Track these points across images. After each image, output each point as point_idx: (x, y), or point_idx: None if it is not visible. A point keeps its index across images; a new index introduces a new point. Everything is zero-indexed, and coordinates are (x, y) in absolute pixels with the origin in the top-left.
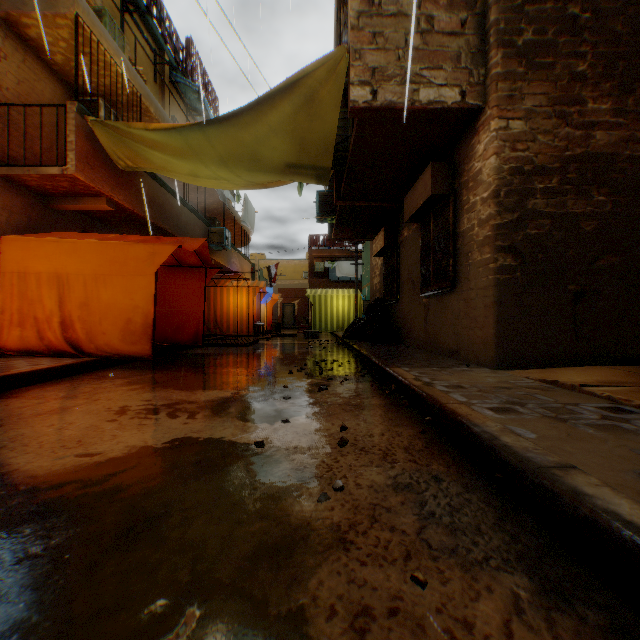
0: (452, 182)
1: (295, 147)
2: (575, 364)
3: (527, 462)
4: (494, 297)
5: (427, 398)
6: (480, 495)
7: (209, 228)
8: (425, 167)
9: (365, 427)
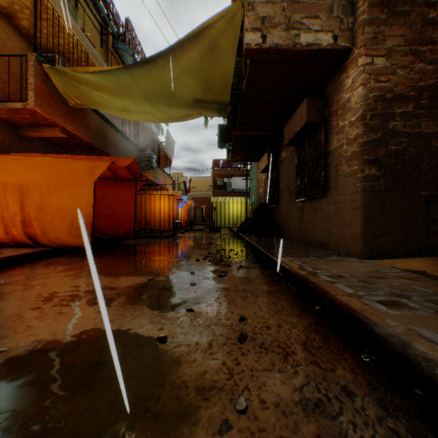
0: (323, 112)
1: (201, 86)
2: (427, 255)
3: None
4: (361, 200)
5: (315, 288)
6: (405, 421)
7: (141, 153)
8: (301, 102)
9: (261, 317)
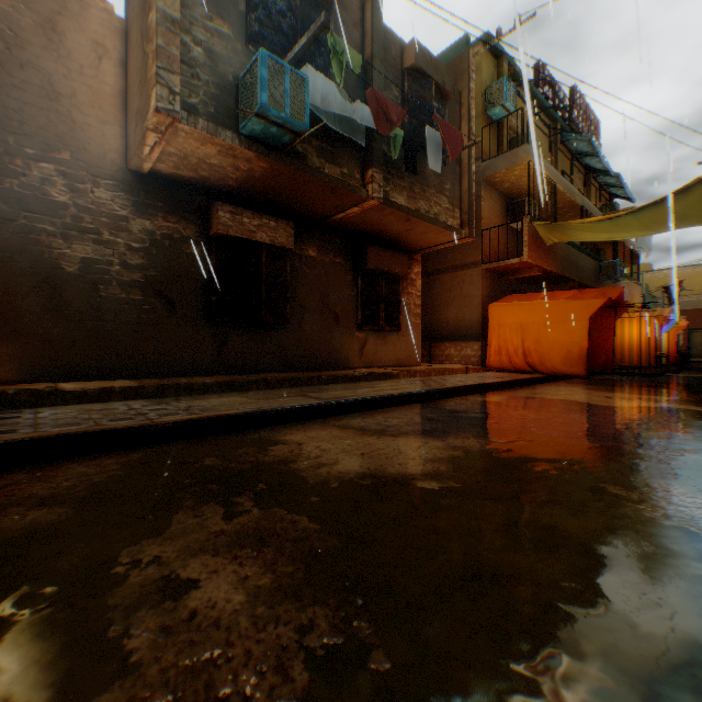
0: None
1: None
2: None
3: None
4: None
5: None
6: None
7: (599, 263)
8: None
9: None
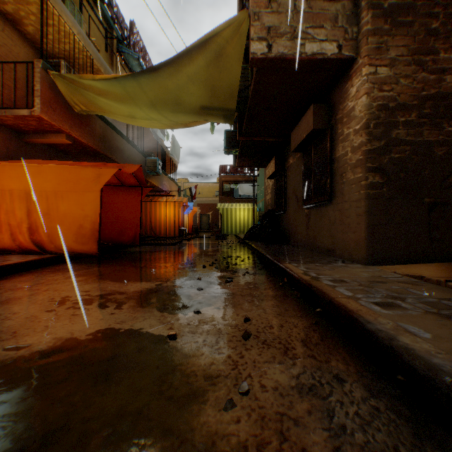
0: (329, 119)
1: (208, 93)
2: (430, 261)
3: (437, 371)
4: (365, 208)
5: (317, 292)
6: (386, 401)
7: (146, 159)
8: (307, 109)
9: (265, 318)
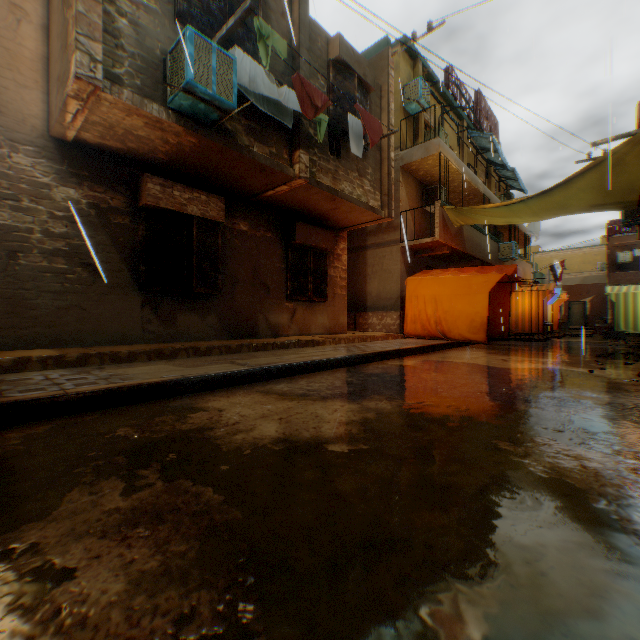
0: None
1: (599, 194)
2: None
3: None
4: None
5: None
6: None
7: (498, 245)
8: None
9: None
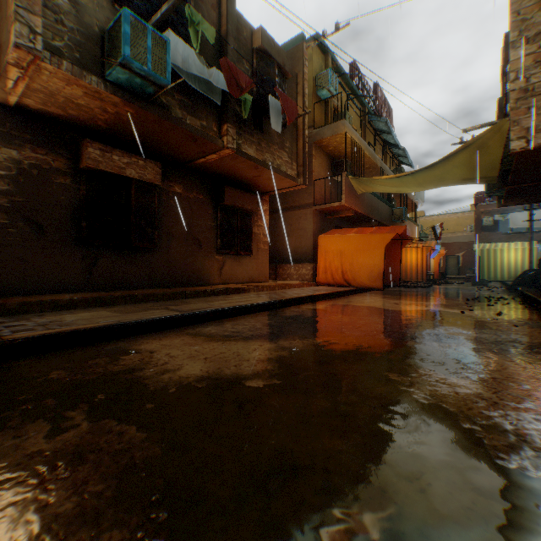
0: None
1: (469, 170)
2: None
3: None
4: None
5: None
6: None
7: (392, 209)
8: None
9: (510, 314)
